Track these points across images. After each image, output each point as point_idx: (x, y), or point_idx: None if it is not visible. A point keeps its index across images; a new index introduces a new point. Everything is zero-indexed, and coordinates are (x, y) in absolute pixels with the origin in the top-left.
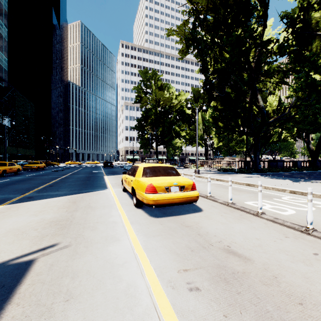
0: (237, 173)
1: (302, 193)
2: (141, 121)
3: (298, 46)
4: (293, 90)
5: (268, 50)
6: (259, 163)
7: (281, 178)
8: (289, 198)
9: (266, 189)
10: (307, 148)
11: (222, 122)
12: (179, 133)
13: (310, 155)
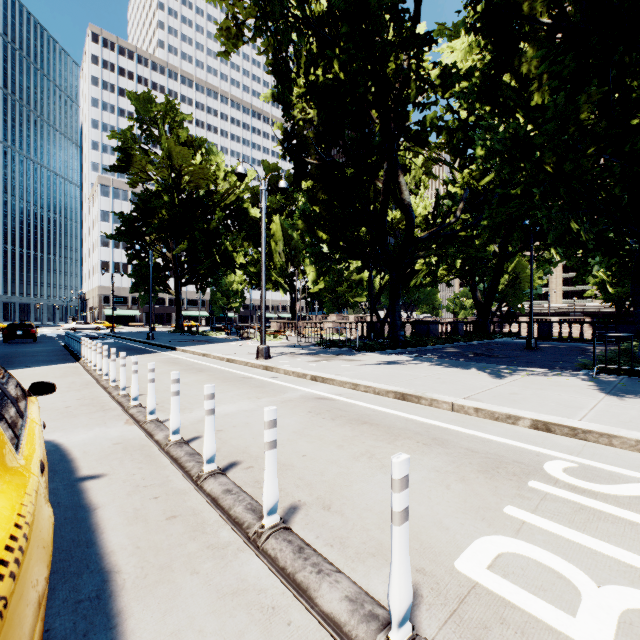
0: (360, 351)
1: (575, 432)
2: (132, 220)
3: (495, 51)
4: (484, 155)
5: (422, 76)
6: (401, 327)
7: (459, 365)
8: (566, 466)
9: (457, 412)
10: (473, 298)
11: (326, 230)
12: (232, 256)
13: (478, 312)
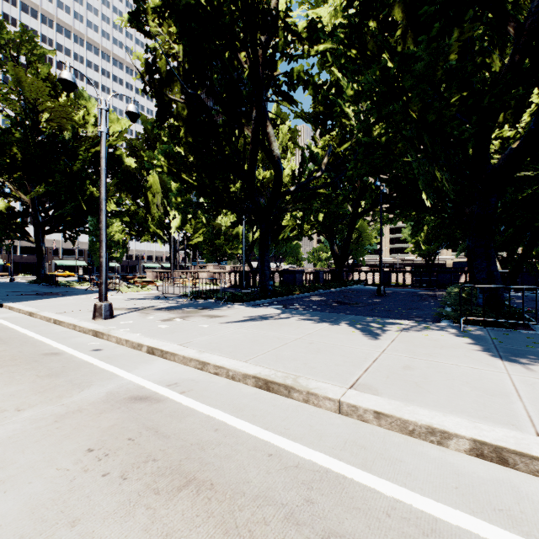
0: (228, 303)
1: None
2: None
3: None
4: (354, 94)
5: (290, 26)
6: (270, 277)
7: (329, 319)
8: None
9: (347, 415)
10: (331, 250)
11: (193, 175)
12: None
13: (335, 262)
